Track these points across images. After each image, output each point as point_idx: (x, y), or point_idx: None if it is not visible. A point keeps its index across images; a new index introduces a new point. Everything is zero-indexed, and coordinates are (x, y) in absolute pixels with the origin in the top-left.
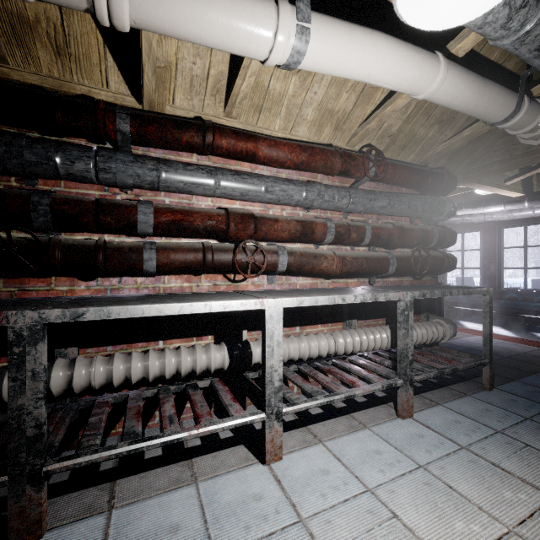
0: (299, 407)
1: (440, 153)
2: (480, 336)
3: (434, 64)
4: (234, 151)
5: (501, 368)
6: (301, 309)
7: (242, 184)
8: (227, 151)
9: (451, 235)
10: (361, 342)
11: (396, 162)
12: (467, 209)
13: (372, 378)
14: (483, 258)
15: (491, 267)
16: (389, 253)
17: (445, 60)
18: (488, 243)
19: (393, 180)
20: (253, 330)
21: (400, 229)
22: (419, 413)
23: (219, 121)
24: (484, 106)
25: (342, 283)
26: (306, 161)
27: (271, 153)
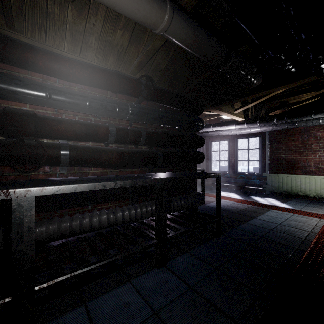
0: (56, 282)
1: (194, 88)
2: (224, 200)
3: (161, 3)
4: (11, 58)
5: (230, 220)
6: (93, 191)
7: (22, 88)
8: (3, 57)
9: (200, 140)
10: (136, 213)
11: (163, 88)
12: (218, 127)
13: (137, 241)
14: (229, 155)
15: (232, 160)
16: (158, 150)
17: (170, 2)
18: (231, 147)
19: (161, 100)
20: (45, 211)
21: (166, 134)
22: (172, 261)
23: (3, 31)
24: (207, 51)
25: (128, 172)
26: (88, 77)
27: (52, 65)
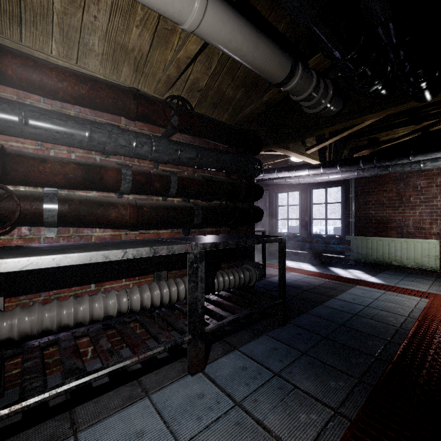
0: (24, 405)
1: (249, 116)
2: (294, 272)
3: None
4: None
5: (299, 301)
6: (98, 264)
7: None
8: None
9: (257, 190)
10: (162, 295)
11: (202, 115)
12: (285, 172)
13: (161, 337)
14: (301, 211)
15: (305, 219)
16: (195, 204)
17: None
18: (304, 200)
19: (200, 133)
20: (21, 294)
21: (208, 181)
22: (213, 364)
23: None
24: (262, 61)
25: (152, 234)
26: (87, 95)
27: (29, 75)
